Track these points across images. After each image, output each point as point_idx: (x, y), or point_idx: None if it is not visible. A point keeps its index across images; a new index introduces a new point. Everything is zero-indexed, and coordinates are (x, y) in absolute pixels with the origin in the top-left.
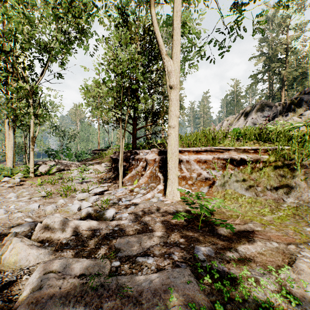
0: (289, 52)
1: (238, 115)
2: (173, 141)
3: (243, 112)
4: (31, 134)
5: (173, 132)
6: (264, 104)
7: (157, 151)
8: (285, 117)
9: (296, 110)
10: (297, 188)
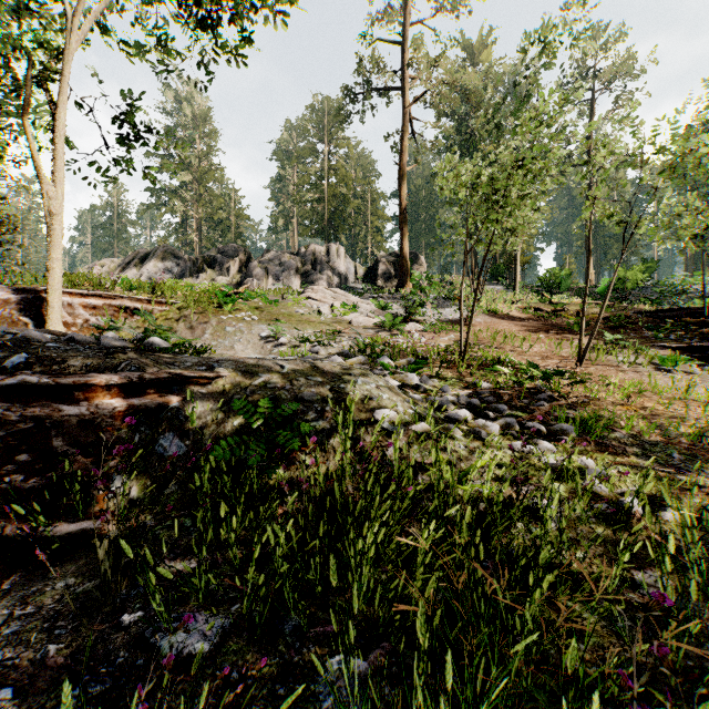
0: (210, 178)
1: (125, 260)
2: (57, 277)
3: (135, 256)
4: None
5: (57, 267)
6: (170, 253)
7: (11, 288)
8: (196, 279)
9: (209, 273)
10: (180, 331)
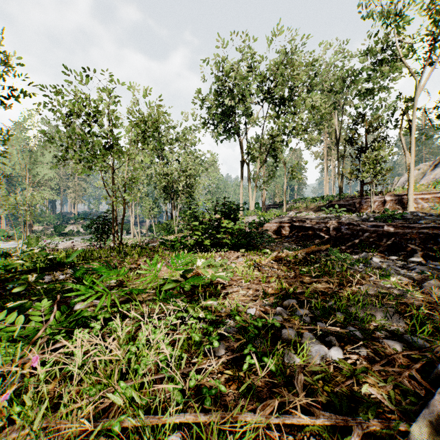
0: None
1: (433, 162)
2: (410, 189)
3: (439, 159)
4: (285, 190)
5: (411, 185)
6: None
7: (392, 195)
8: None
9: None
10: None
